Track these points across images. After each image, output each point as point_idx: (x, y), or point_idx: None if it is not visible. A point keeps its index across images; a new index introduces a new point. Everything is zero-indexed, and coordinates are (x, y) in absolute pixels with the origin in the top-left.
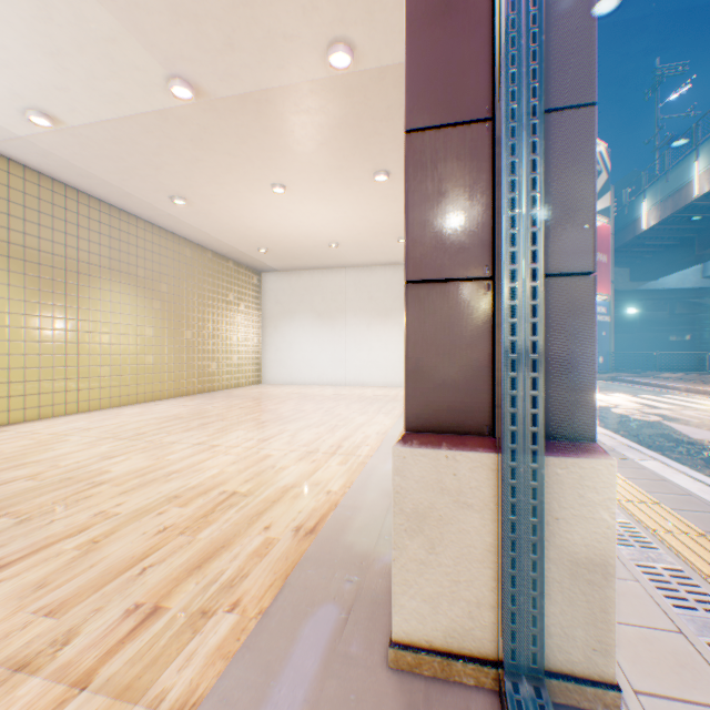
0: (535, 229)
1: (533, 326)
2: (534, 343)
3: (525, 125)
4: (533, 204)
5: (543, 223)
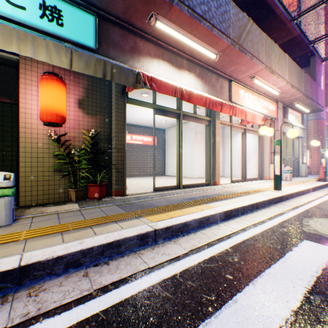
0: (327, 156)
1: (327, 160)
2: (327, 160)
3: (326, 153)
4: (327, 156)
5: (327, 156)
